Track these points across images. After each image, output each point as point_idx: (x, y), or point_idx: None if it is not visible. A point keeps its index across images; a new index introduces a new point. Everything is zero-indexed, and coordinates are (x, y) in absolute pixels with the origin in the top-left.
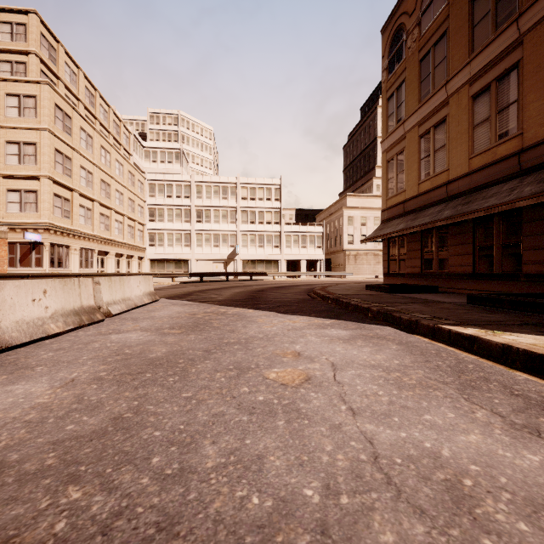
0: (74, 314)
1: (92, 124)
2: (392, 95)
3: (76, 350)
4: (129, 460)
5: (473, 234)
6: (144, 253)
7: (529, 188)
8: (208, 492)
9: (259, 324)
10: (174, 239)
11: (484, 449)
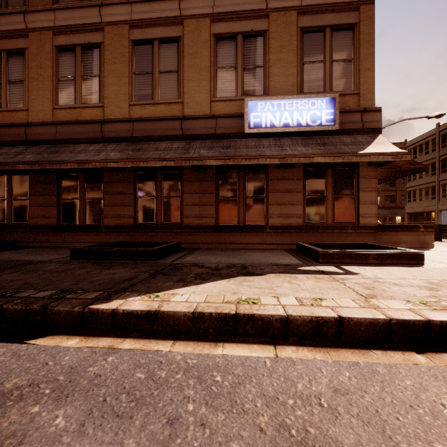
0: None
1: None
2: None
3: None
4: None
5: (58, 185)
6: None
7: (114, 153)
8: None
9: None
10: None
11: None
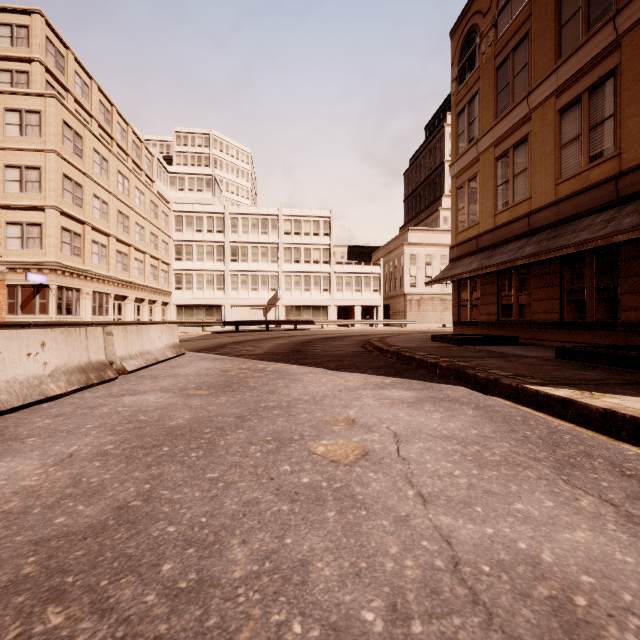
0: (79, 372)
1: (107, 145)
2: (463, 110)
3: (80, 416)
4: (132, 567)
5: (560, 274)
6: (170, 298)
7: (628, 219)
8: (234, 616)
9: (305, 383)
10: (205, 281)
11: (596, 551)
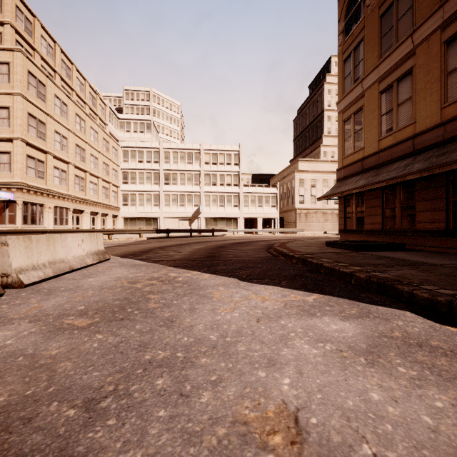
0: None
1: (66, 93)
2: (349, 56)
3: None
4: None
5: (446, 188)
6: (118, 212)
7: None
8: None
9: (214, 303)
10: (145, 199)
11: None
